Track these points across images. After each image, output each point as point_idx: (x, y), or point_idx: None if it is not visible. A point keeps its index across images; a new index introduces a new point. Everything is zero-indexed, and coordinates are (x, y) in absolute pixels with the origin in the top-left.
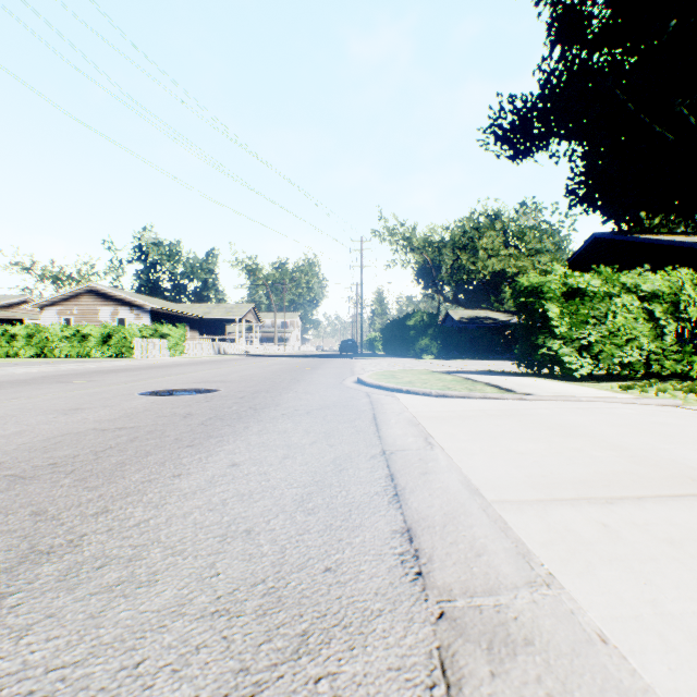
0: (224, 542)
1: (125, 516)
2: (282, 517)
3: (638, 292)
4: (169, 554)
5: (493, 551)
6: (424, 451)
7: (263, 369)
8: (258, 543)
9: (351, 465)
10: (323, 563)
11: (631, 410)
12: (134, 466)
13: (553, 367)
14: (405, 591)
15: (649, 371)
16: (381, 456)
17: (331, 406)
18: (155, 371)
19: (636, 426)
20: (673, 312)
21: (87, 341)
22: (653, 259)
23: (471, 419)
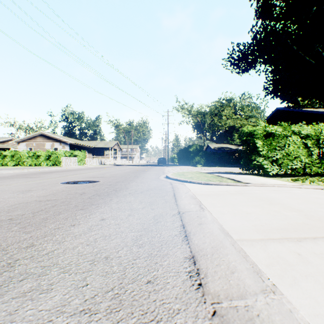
0: (93, 264)
1: (42, 248)
2: (125, 249)
3: (300, 134)
4: (61, 272)
5: (240, 270)
6: (199, 212)
7: (121, 171)
8: (111, 265)
9: (162, 219)
10: (146, 278)
11: (299, 191)
12: (51, 220)
13: (259, 170)
14: (192, 296)
15: (304, 172)
16: (178, 215)
17: (153, 189)
18: (70, 172)
19: (304, 199)
20: (316, 144)
21: (39, 158)
22: (305, 120)
23: (221, 195)
